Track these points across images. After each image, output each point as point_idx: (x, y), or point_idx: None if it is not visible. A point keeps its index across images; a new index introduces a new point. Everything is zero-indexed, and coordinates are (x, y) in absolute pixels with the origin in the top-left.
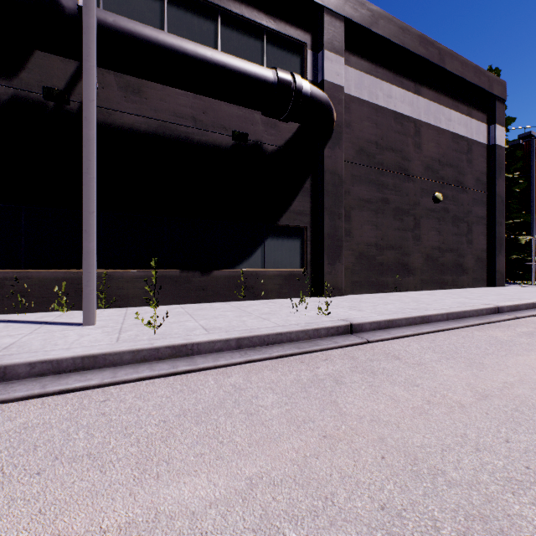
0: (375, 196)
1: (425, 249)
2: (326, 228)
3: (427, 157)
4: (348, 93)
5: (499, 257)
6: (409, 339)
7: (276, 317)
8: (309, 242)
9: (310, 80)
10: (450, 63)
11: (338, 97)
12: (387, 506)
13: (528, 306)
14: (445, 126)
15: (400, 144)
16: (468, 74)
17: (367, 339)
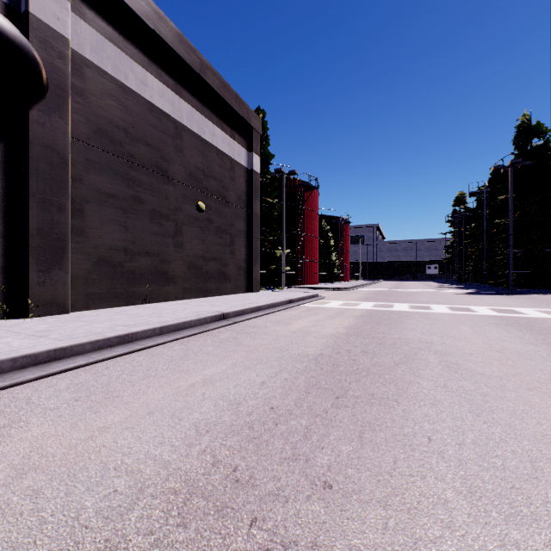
0: (124, 192)
1: (188, 257)
2: (34, 221)
3: (191, 164)
4: (81, 52)
5: (256, 267)
6: (72, 373)
7: None
8: (1, 239)
9: (3, 1)
10: (213, 79)
11: (59, 49)
12: None
13: (253, 310)
14: (210, 140)
15: (159, 141)
16: (230, 99)
17: None
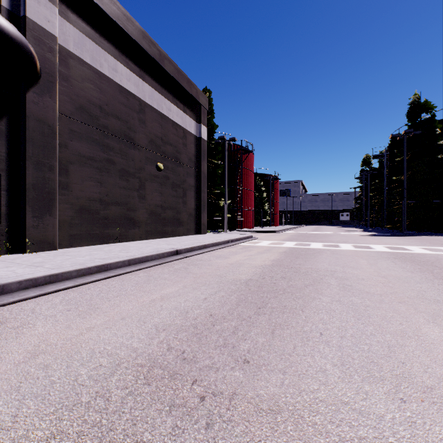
0: (100, 155)
1: (149, 207)
2: (30, 178)
3: (152, 133)
4: (66, 47)
5: (204, 214)
6: (63, 292)
7: None
8: (5, 192)
9: (6, 8)
10: (169, 66)
11: (49, 44)
12: None
13: (200, 248)
14: (167, 114)
15: (127, 115)
16: (183, 82)
17: None
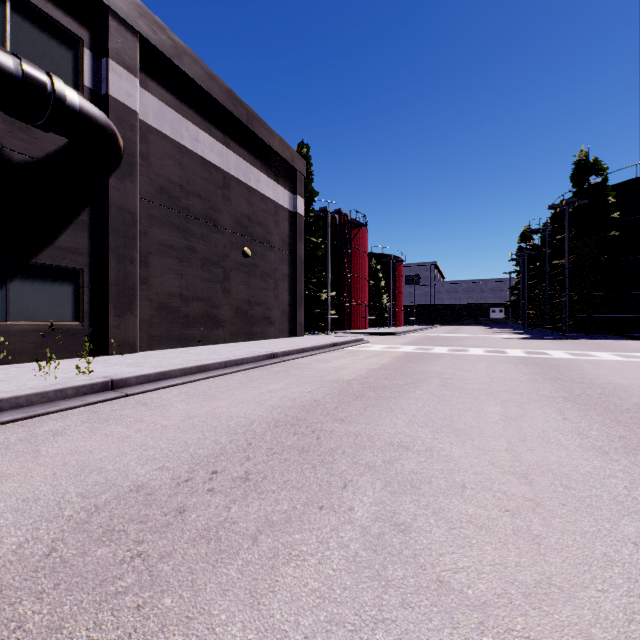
0: (180, 243)
1: (235, 302)
2: (112, 273)
3: (237, 212)
4: (146, 121)
5: (300, 311)
6: (176, 388)
7: (8, 384)
8: (87, 288)
9: (89, 88)
10: (258, 127)
11: (130, 122)
12: (30, 498)
13: (299, 351)
14: (255, 186)
15: (209, 193)
16: (275, 144)
17: (126, 393)
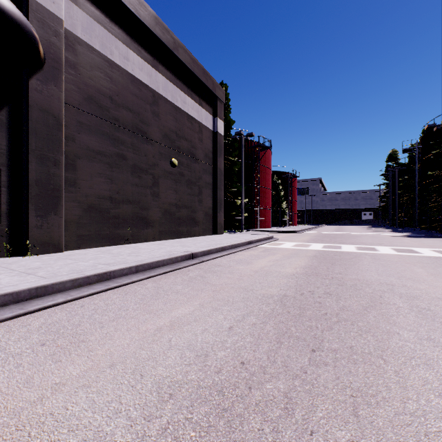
0: (110, 150)
1: (163, 205)
2: (33, 173)
3: (166, 127)
4: (73, 32)
5: (220, 213)
6: (49, 311)
7: None
8: (5, 188)
9: None
10: (184, 56)
11: (54, 28)
12: None
13: (218, 250)
14: (182, 106)
15: (139, 107)
16: (198, 72)
17: None
